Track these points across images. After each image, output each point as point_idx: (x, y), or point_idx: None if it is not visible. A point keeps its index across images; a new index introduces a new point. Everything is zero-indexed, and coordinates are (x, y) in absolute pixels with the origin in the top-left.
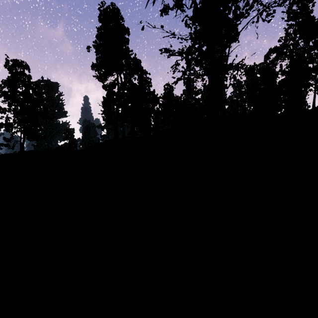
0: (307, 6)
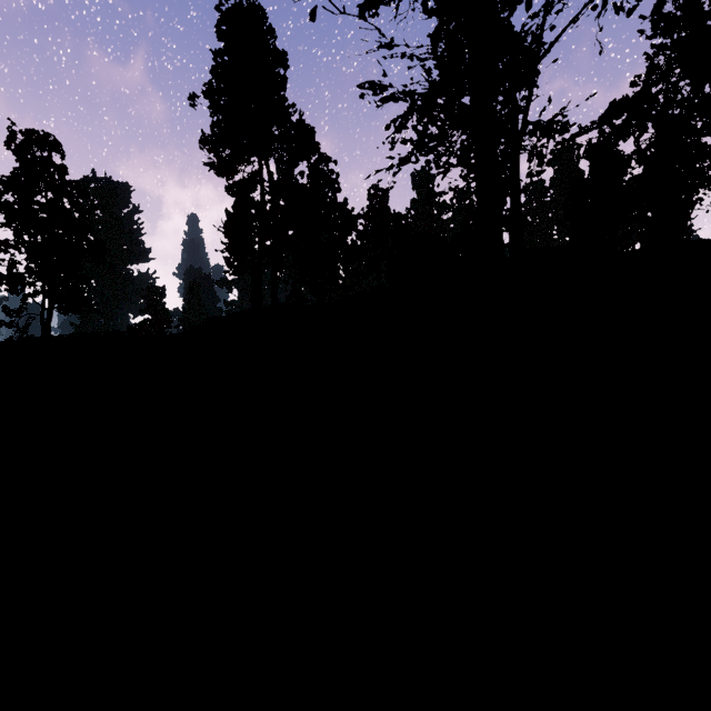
0: (698, 3)
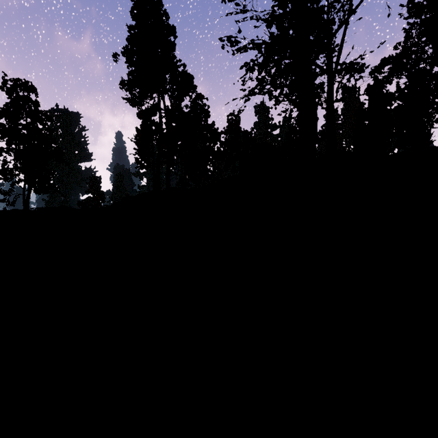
0: None
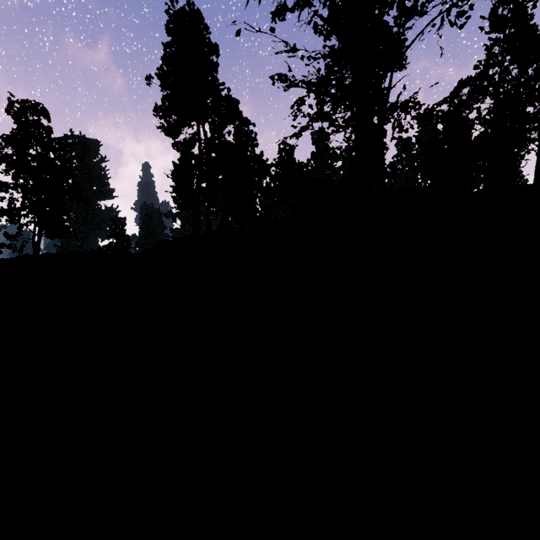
0: (524, 8)
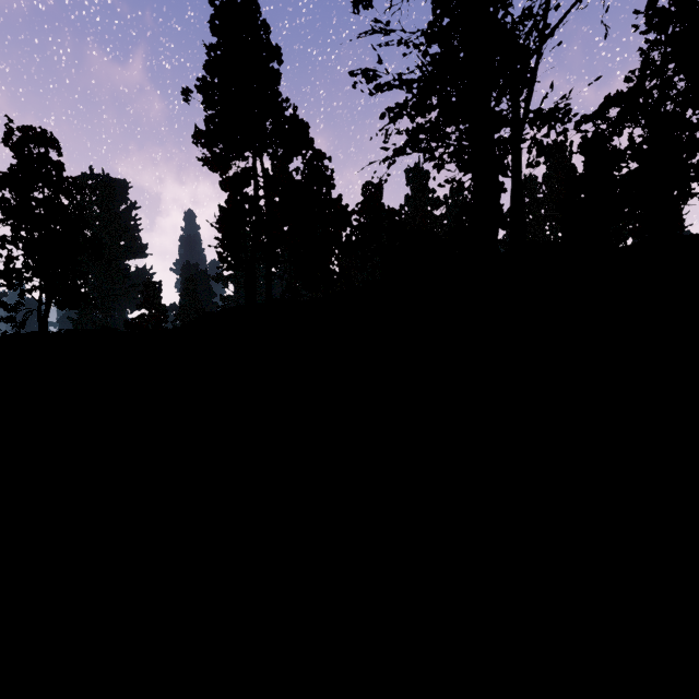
0: None
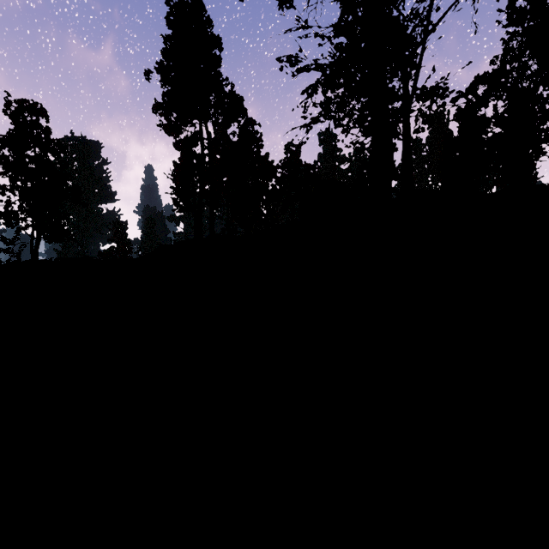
0: None
